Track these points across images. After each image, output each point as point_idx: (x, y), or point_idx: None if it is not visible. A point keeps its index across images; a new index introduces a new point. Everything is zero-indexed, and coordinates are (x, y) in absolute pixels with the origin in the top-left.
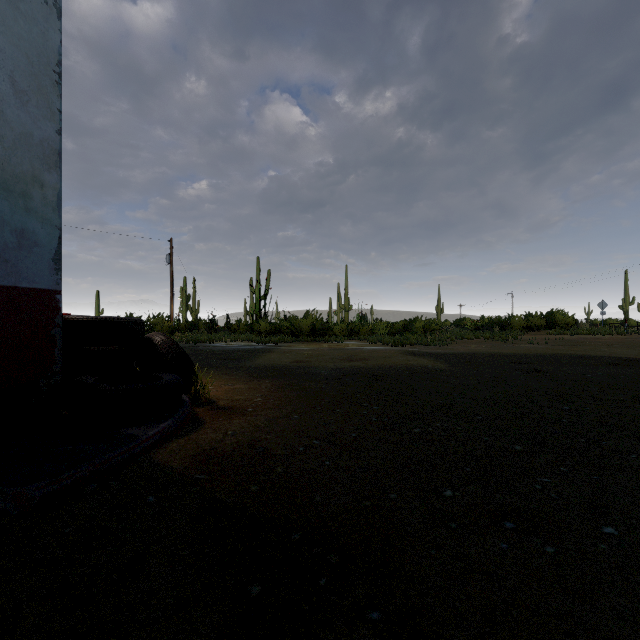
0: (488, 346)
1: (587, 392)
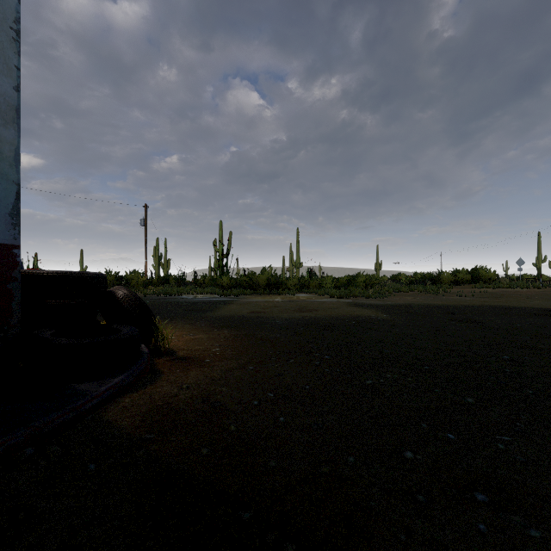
0: (422, 298)
1: (520, 341)
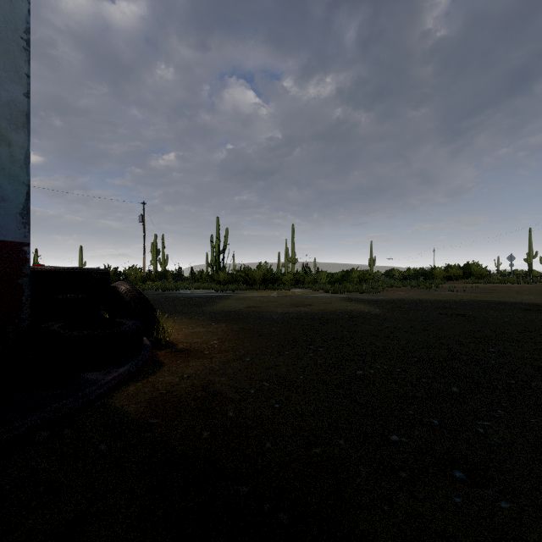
0: (415, 293)
1: (507, 335)
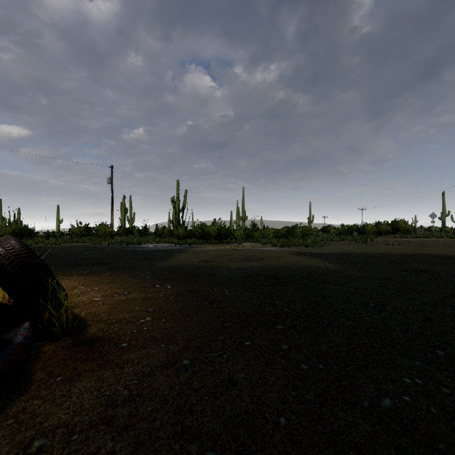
0: (355, 247)
1: None
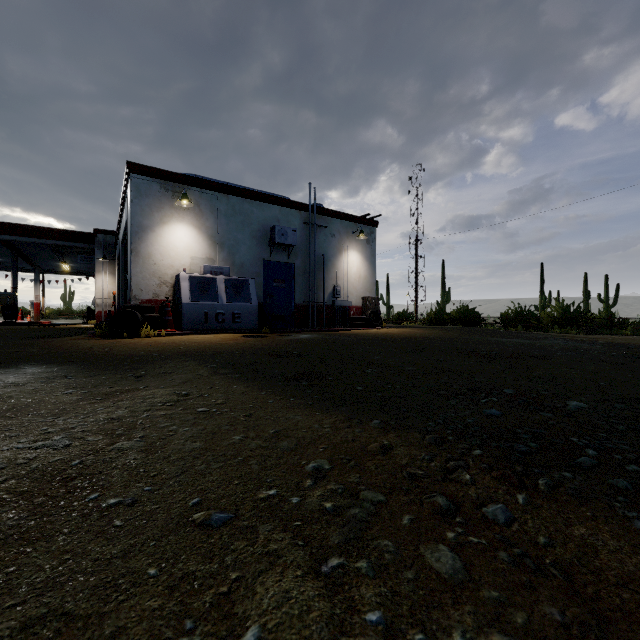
0: None
1: None
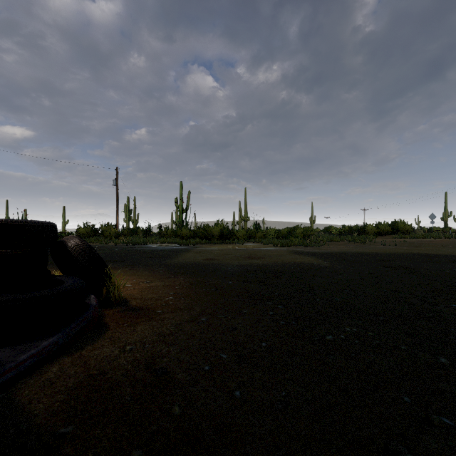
0: (352, 247)
1: None
